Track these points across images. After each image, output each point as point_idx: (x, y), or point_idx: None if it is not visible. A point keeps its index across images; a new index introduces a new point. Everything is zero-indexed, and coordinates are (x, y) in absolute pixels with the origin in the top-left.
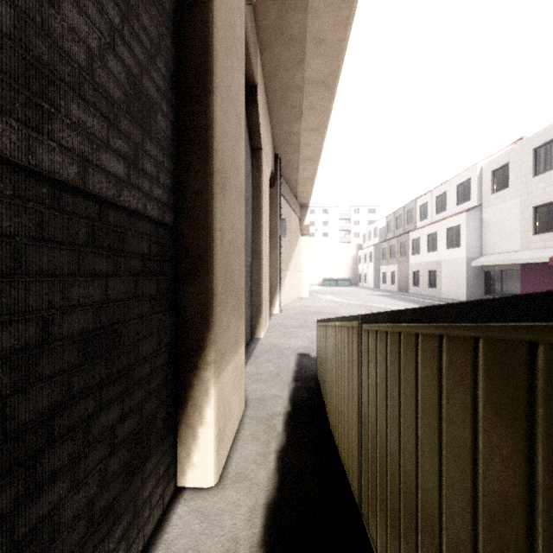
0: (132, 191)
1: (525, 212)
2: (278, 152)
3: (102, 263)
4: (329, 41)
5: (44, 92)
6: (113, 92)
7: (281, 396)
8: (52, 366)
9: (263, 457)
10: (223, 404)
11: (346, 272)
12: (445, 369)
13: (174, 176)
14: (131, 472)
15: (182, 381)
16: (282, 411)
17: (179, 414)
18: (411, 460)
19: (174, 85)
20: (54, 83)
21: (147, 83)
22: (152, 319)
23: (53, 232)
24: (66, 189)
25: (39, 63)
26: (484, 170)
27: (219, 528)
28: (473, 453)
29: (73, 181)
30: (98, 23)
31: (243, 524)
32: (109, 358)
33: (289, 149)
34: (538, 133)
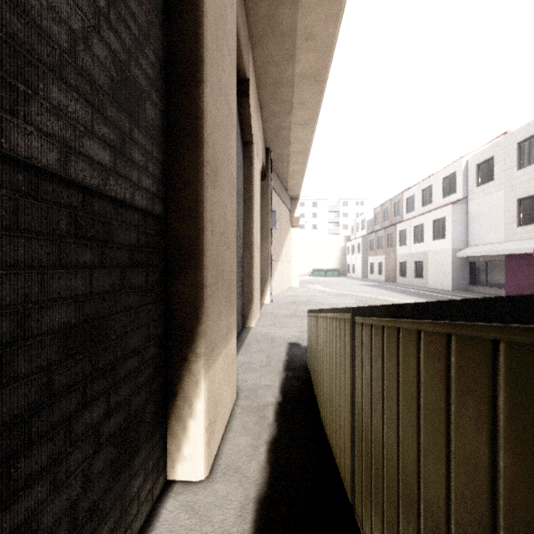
0: (119, 180)
1: (510, 204)
2: (269, 146)
3: (86, 254)
4: (319, 37)
5: (20, 72)
6: (98, 77)
7: (272, 385)
8: (29, 364)
9: (254, 449)
10: (213, 396)
11: (334, 263)
12: (454, 372)
13: (164, 166)
14: (118, 469)
15: (172, 373)
16: (273, 401)
17: (169, 406)
18: (412, 465)
19: (164, 75)
20: (31, 63)
21: (135, 70)
22: (140, 311)
23: (30, 222)
24: (46, 176)
25: (14, 41)
26: (469, 164)
27: (208, 524)
28: (491, 471)
29: (54, 167)
30: (82, 4)
31: (233, 520)
32: (93, 352)
33: (279, 143)
34: (522, 127)
